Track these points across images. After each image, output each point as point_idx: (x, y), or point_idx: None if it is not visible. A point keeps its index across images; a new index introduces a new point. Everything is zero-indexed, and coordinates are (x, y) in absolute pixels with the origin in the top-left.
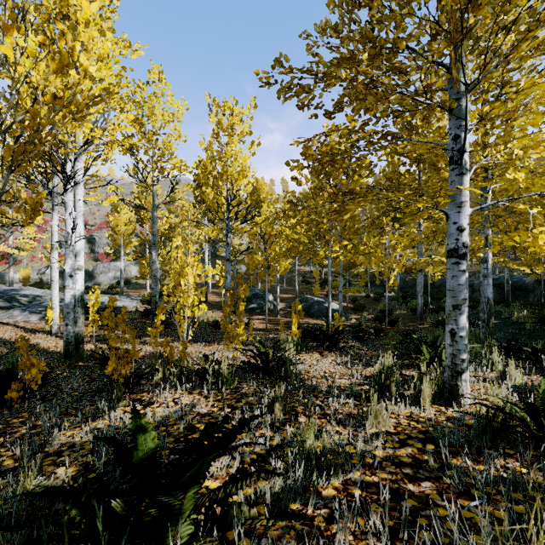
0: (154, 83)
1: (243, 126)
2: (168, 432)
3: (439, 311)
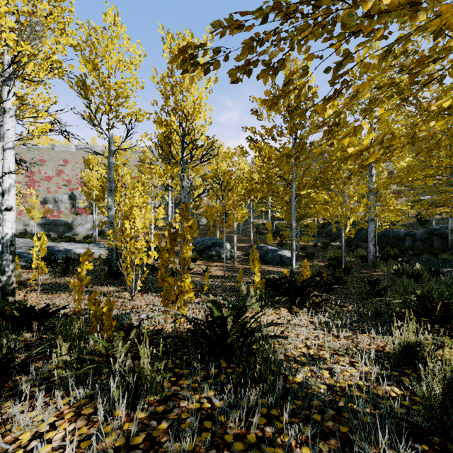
0: (110, 28)
1: (199, 60)
2: None
3: (389, 258)
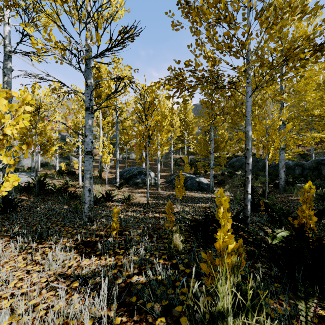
0: None
1: None
2: None
3: (294, 184)
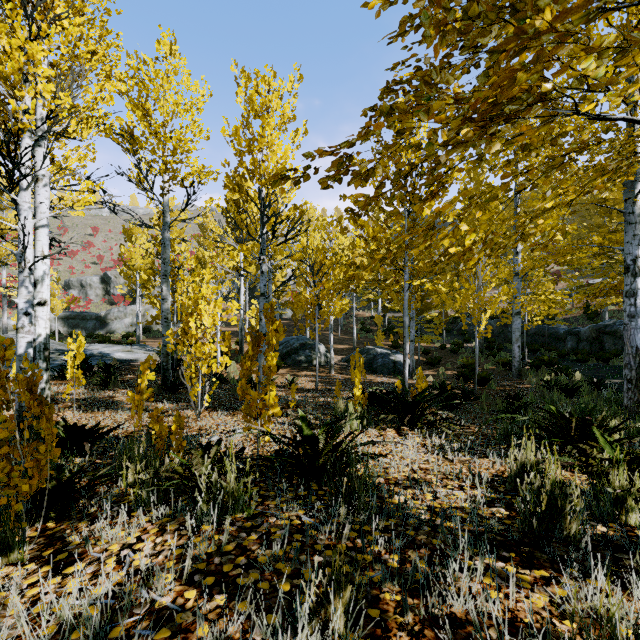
0: (165, 59)
1: (284, 106)
2: None
3: (541, 366)
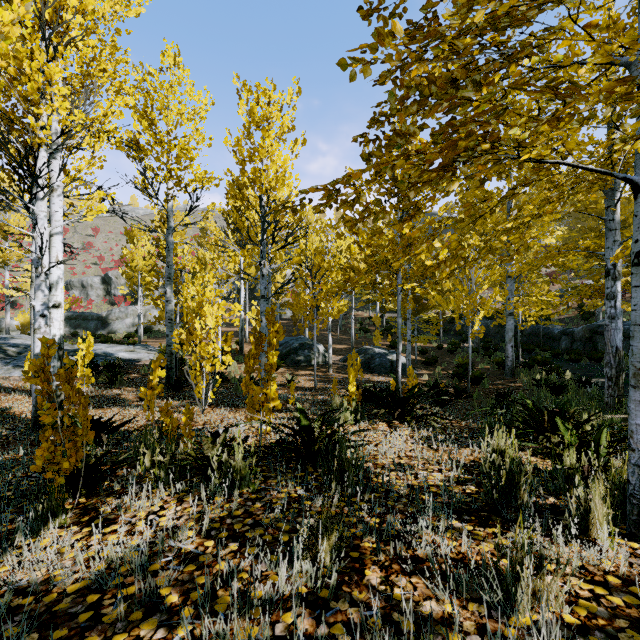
0: (169, 70)
1: (283, 118)
2: (98, 610)
3: (534, 365)
